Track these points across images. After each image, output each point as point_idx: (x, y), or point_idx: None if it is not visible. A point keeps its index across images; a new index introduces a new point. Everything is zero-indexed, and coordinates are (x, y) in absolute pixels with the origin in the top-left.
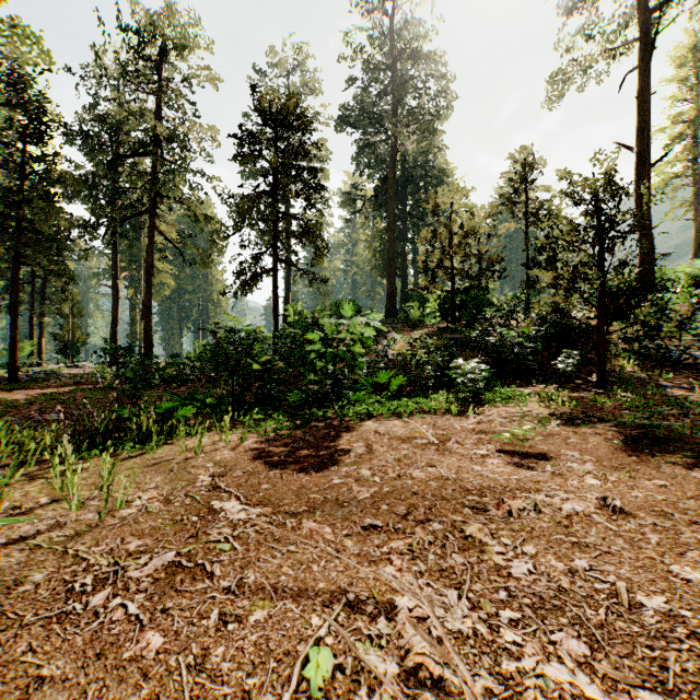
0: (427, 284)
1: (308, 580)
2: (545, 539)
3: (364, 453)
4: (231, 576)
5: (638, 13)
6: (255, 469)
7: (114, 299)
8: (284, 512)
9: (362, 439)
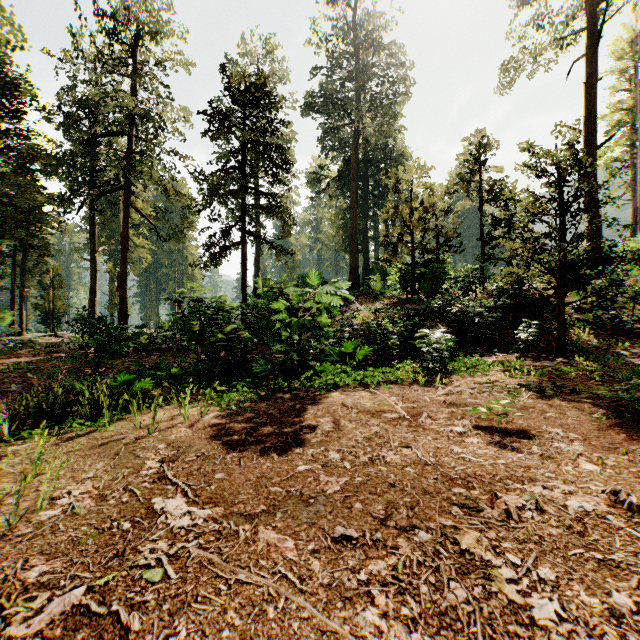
0: (388, 258)
1: (261, 636)
2: (561, 555)
3: (332, 430)
4: (153, 632)
5: (585, 4)
6: (210, 452)
7: (92, 271)
8: (238, 513)
9: (329, 413)
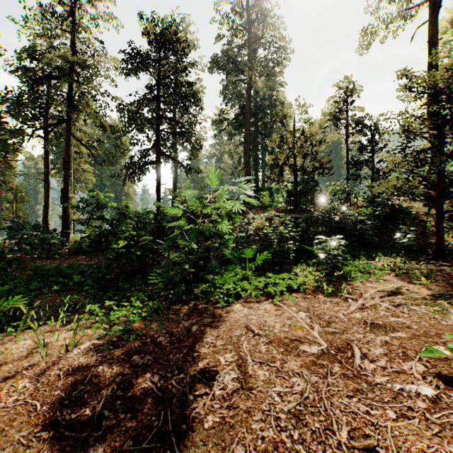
0: (276, 177)
1: None
2: None
3: (236, 388)
4: None
5: None
6: None
7: (45, 189)
8: None
9: (231, 342)
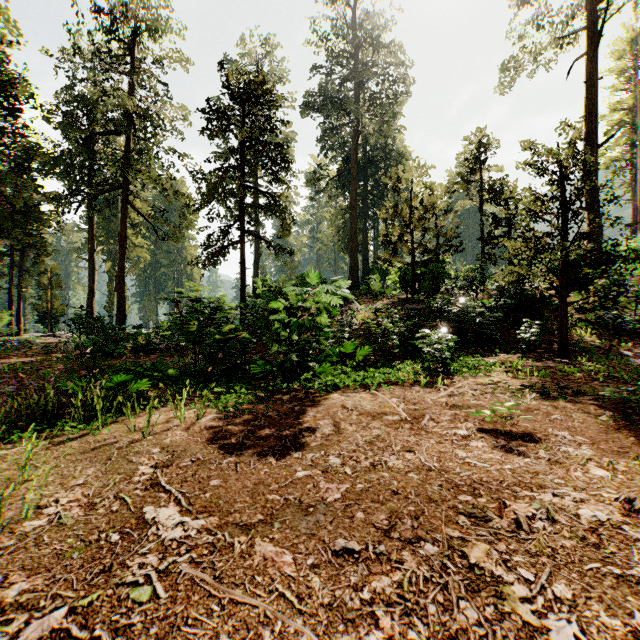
0: (388, 257)
1: None
2: (576, 570)
3: (332, 433)
4: None
5: (586, 2)
6: (206, 457)
7: (90, 271)
8: (234, 524)
9: (329, 415)
